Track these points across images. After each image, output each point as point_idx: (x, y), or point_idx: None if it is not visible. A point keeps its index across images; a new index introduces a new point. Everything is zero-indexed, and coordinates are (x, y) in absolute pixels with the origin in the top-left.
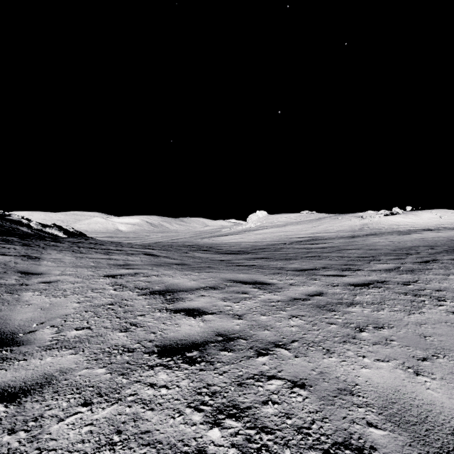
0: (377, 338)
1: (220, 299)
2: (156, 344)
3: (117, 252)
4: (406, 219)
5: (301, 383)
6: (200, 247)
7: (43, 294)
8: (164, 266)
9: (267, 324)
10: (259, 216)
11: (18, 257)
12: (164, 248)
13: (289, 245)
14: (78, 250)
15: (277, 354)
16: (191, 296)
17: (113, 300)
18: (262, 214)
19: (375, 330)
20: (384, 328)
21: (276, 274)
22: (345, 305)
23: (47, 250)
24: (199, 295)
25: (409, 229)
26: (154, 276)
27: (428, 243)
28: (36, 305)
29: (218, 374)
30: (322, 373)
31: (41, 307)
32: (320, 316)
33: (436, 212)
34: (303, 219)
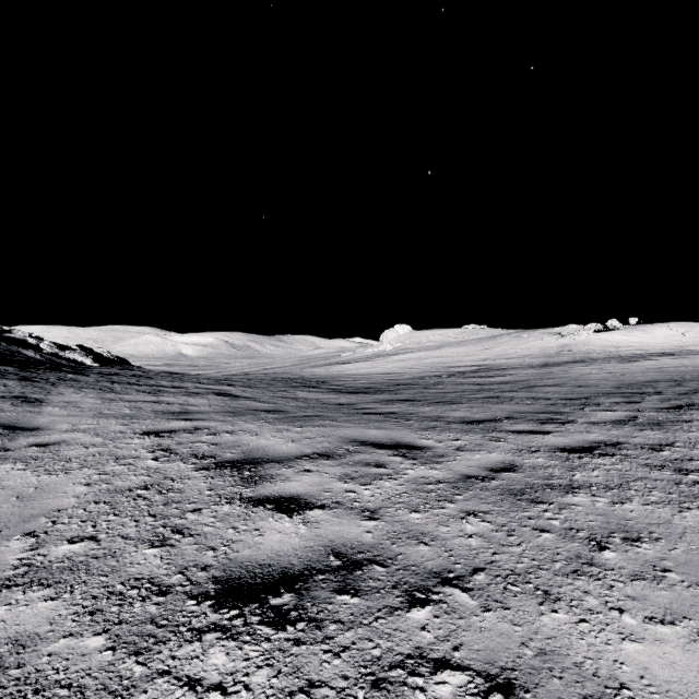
0: (635, 565)
1: (337, 478)
2: (214, 575)
3: (172, 390)
4: (630, 338)
5: (505, 680)
6: (306, 382)
7: (29, 468)
8: (246, 414)
9: (424, 531)
10: (399, 332)
11: (7, 399)
12: (250, 384)
13: (447, 379)
14: (109, 388)
15: (447, 602)
16: (286, 472)
17: (150, 479)
18: (404, 330)
19: (628, 547)
20: (644, 542)
21: (431, 430)
22: (560, 490)
23: (59, 388)
24: (301, 469)
25: (635, 353)
26: (227, 433)
27: (670, 376)
28: (11, 489)
29: (332, 653)
30: (544, 653)
31: (18, 494)
32: (518, 512)
33: (676, 326)
34: (468, 338)
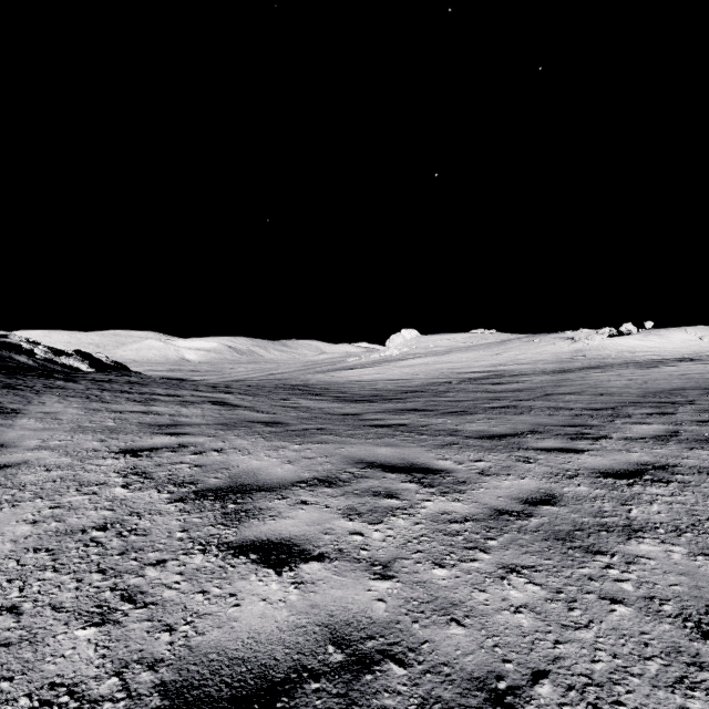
0: None
1: (339, 513)
2: (163, 679)
3: (165, 398)
4: (646, 342)
5: None
6: (310, 389)
7: None
8: (241, 427)
9: (454, 599)
10: (405, 337)
11: None
12: (250, 391)
13: (457, 386)
14: (97, 396)
15: None
16: (278, 505)
17: (111, 515)
18: (411, 334)
19: None
20: None
21: (448, 448)
22: (619, 533)
23: (42, 397)
24: (297, 501)
25: (652, 359)
26: (215, 451)
27: (697, 383)
28: None
29: None
30: None
31: None
32: (573, 569)
33: (694, 331)
34: (477, 342)
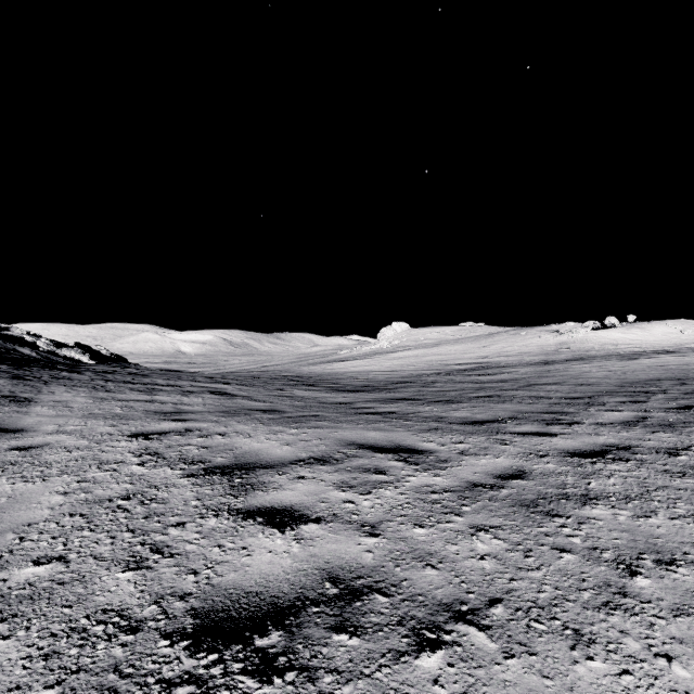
0: (675, 596)
1: (333, 486)
2: (193, 606)
3: (167, 388)
4: (628, 335)
5: None
6: (304, 380)
7: (6, 475)
8: (241, 415)
9: (430, 550)
10: (396, 330)
11: None
12: (247, 382)
13: (445, 377)
14: (102, 386)
15: (461, 644)
16: (279, 479)
17: (132, 488)
18: (402, 327)
19: (662, 571)
20: (679, 565)
21: (433, 432)
22: (576, 501)
23: (51, 386)
24: (295, 476)
25: (634, 351)
26: (219, 435)
27: (672, 374)
28: None
29: None
30: None
31: None
32: (533, 528)
33: (675, 324)
34: (466, 335)
